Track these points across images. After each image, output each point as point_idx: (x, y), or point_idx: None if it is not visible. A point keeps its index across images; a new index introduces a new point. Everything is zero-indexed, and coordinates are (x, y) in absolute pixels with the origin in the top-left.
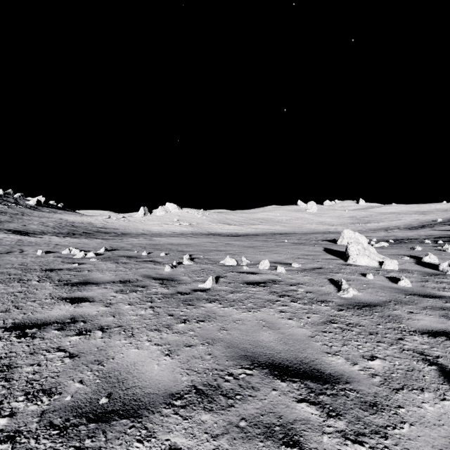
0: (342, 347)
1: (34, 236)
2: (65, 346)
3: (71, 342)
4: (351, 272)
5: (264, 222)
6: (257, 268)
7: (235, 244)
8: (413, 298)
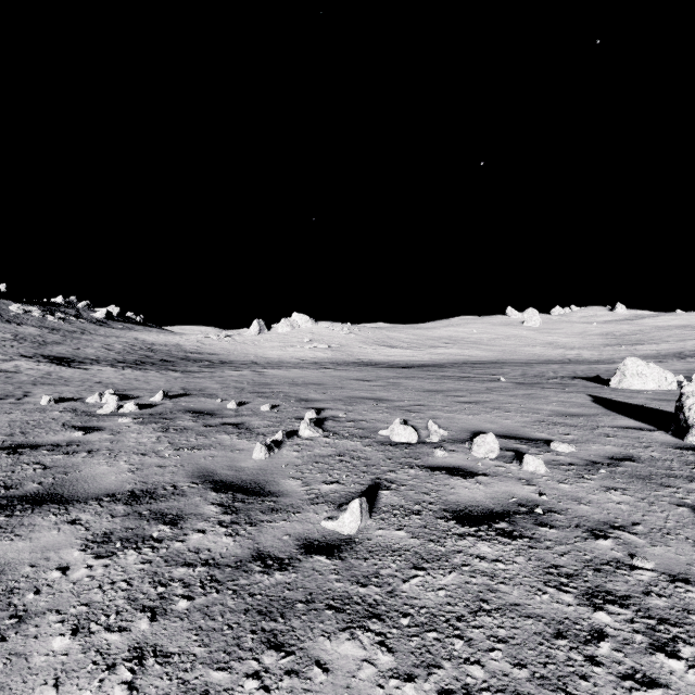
0: None
1: (77, 367)
2: None
3: None
4: None
5: (451, 343)
6: (469, 453)
7: (406, 384)
8: None
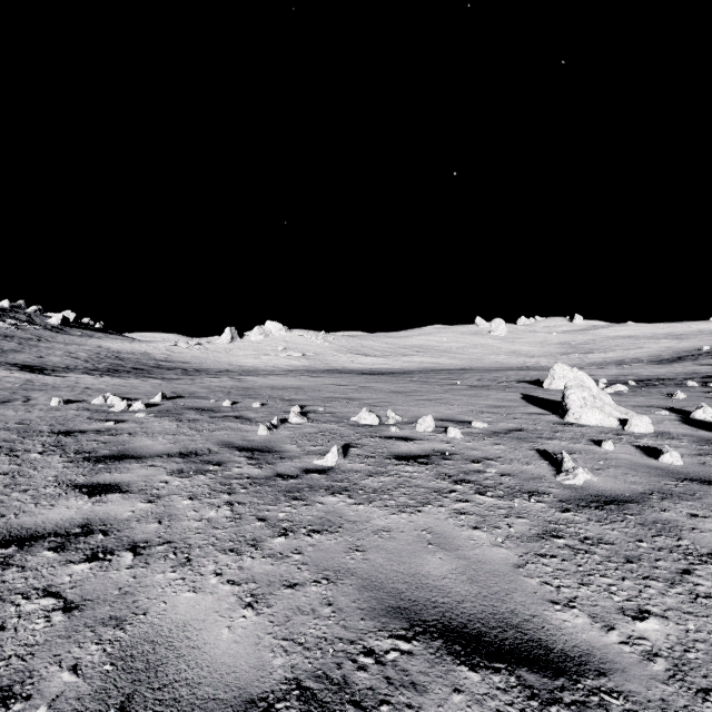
0: (579, 590)
1: (53, 374)
2: (60, 586)
3: (73, 577)
4: (575, 437)
5: (422, 352)
6: (414, 429)
7: (375, 387)
8: (692, 487)
